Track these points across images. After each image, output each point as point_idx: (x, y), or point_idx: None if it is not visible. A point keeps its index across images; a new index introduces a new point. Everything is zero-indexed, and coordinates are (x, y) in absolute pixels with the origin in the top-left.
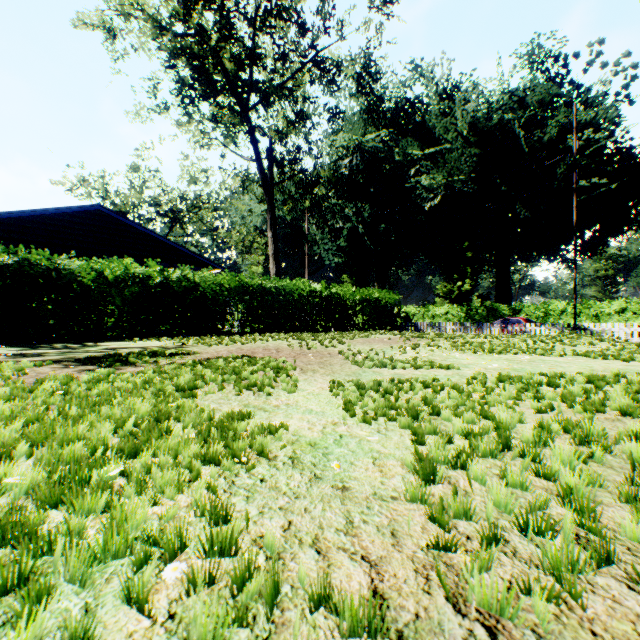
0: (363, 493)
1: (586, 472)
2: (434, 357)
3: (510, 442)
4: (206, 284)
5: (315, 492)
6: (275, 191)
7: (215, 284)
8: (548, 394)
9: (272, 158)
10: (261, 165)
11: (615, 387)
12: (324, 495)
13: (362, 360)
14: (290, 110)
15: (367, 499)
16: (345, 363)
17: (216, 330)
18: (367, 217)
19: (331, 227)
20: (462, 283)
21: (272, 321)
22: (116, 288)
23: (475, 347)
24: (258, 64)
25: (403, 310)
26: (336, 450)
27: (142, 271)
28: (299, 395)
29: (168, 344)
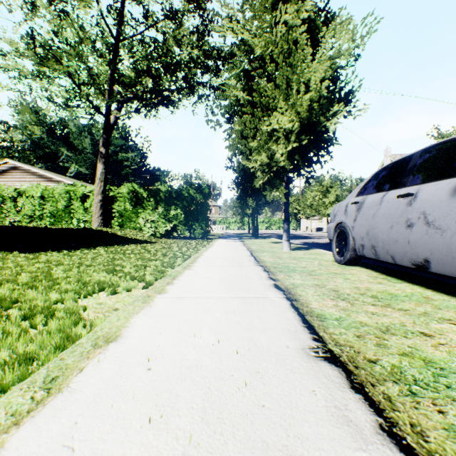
0: None
1: None
2: None
3: None
4: None
5: None
6: None
7: None
8: None
9: None
10: None
11: None
12: None
13: None
14: None
15: None
16: None
17: None
18: None
19: None
20: None
21: None
22: None
23: None
24: None
25: None
26: None
27: None
28: None
29: None
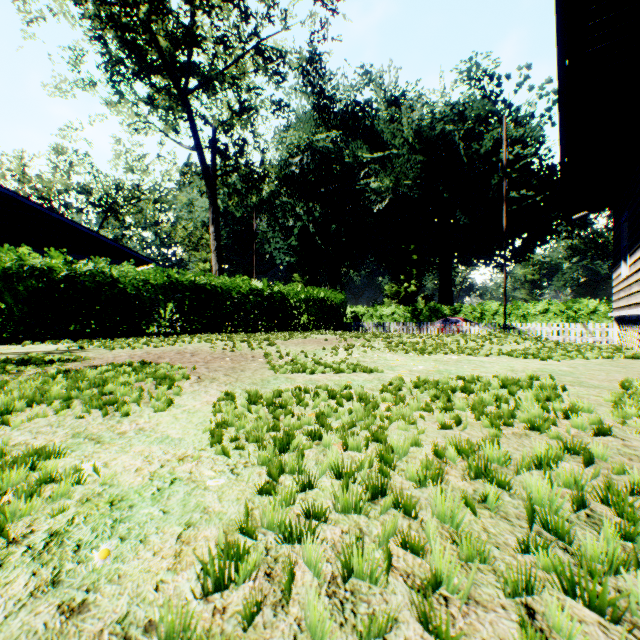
0: (102, 620)
1: (467, 540)
2: (365, 359)
3: (387, 484)
4: (127, 279)
5: (11, 627)
6: (220, 184)
7: (137, 279)
8: (459, 403)
9: (215, 148)
10: (202, 155)
11: (527, 393)
12: (21, 635)
13: (282, 364)
14: (235, 100)
15: (96, 638)
16: (262, 368)
17: (139, 331)
18: (318, 217)
19: (282, 225)
20: (408, 284)
21: (207, 321)
22: (5, 282)
23: (408, 347)
24: (196, 45)
25: (352, 310)
26: (142, 511)
27: (43, 262)
28: (169, 414)
29: (63, 348)
